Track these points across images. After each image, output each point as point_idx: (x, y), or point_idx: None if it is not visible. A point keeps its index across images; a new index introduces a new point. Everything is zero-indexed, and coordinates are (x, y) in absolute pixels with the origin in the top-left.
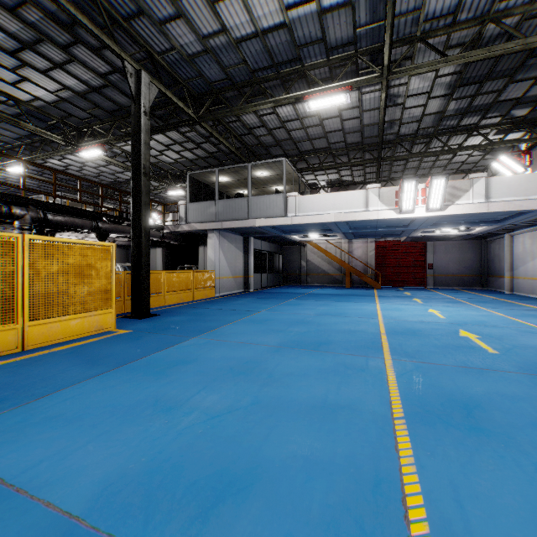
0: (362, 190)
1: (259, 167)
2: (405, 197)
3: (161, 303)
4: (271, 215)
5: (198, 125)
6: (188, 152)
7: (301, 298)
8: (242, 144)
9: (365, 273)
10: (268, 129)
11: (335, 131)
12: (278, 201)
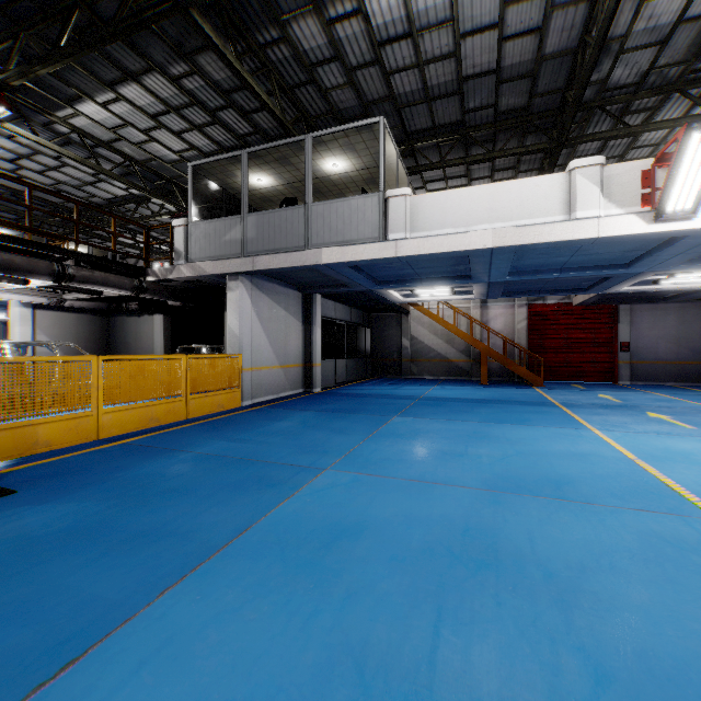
0: (559, 173)
1: (329, 145)
2: (682, 176)
3: (87, 434)
4: (353, 238)
5: (202, 55)
6: (198, 134)
7: (415, 411)
8: (298, 111)
9: (509, 358)
10: (348, 68)
11: (481, 74)
12: (369, 210)
